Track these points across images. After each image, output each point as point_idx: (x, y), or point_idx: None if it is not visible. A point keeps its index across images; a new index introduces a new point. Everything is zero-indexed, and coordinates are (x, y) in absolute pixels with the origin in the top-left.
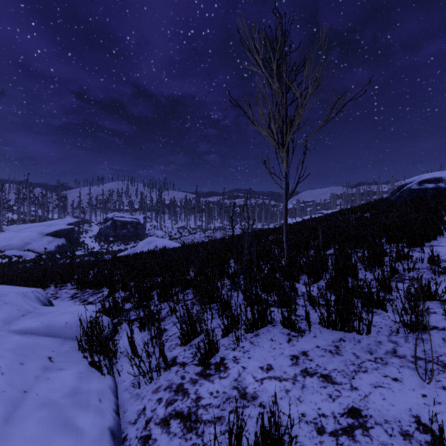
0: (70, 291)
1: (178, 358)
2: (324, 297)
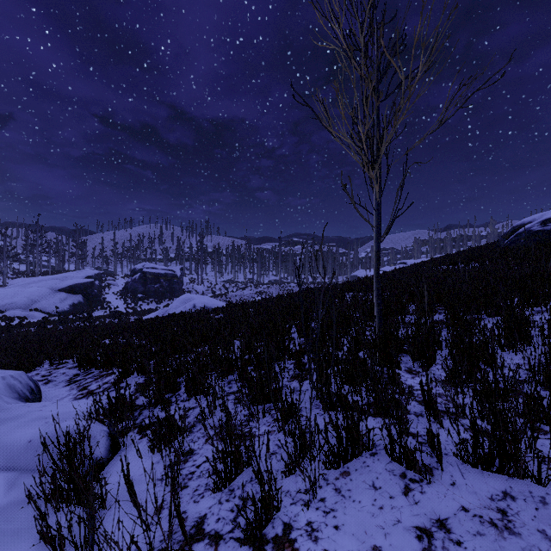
0: (70, 371)
1: (208, 521)
2: (453, 402)
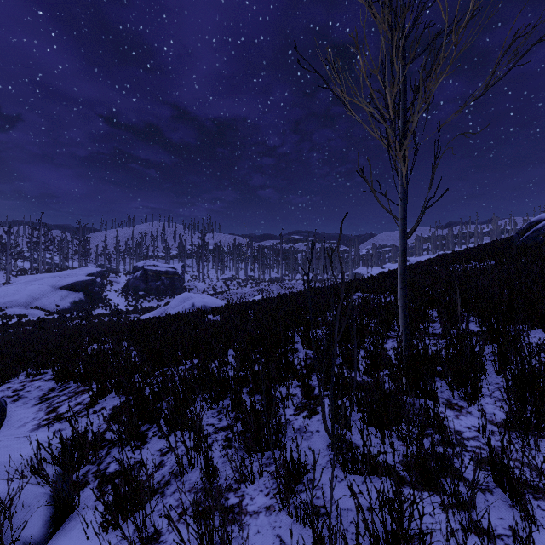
0: (45, 385)
1: None
2: (540, 475)
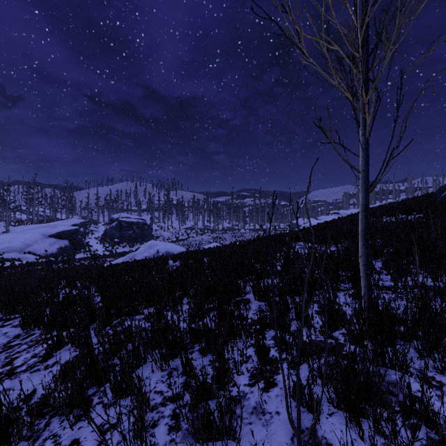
0: (12, 331)
1: None
2: None
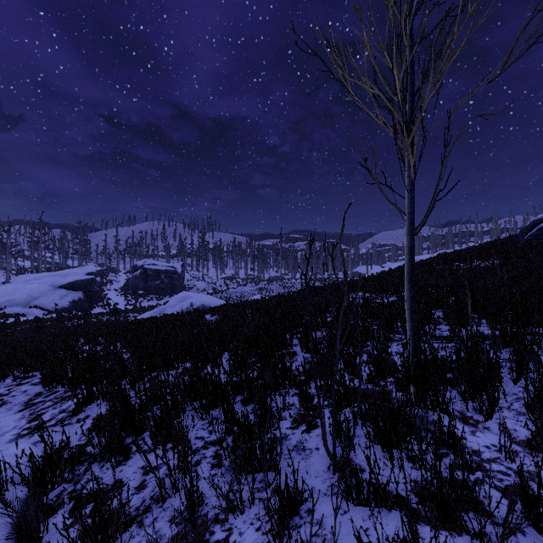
0: (32, 389)
1: None
2: None
